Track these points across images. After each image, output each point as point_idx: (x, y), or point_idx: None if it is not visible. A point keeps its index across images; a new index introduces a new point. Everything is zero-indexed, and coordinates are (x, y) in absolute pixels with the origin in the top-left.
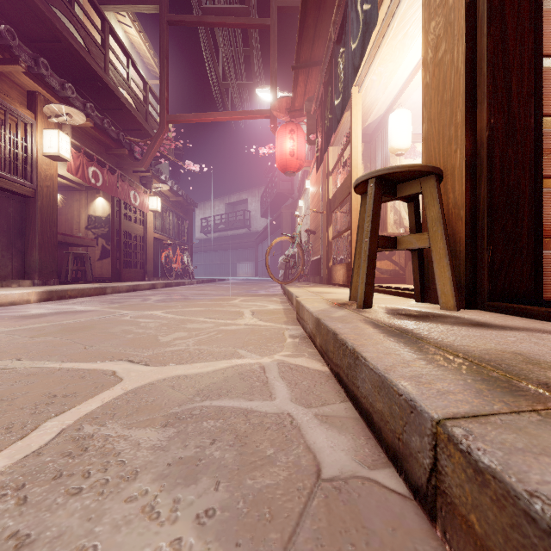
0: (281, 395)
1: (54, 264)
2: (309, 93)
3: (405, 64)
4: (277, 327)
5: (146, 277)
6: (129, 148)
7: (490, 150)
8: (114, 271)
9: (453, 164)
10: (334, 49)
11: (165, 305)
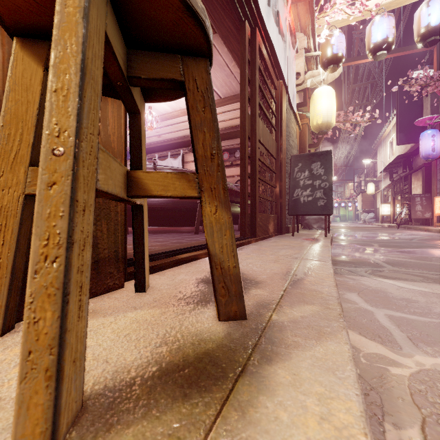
0: (380, 315)
1: None
2: None
3: None
4: None
5: None
6: None
7: None
8: None
9: None
10: None
11: None
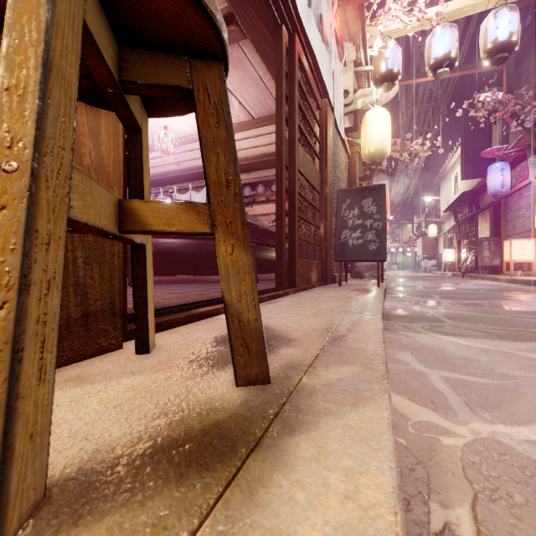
0: (435, 377)
1: None
2: None
3: None
4: None
5: None
6: None
7: None
8: None
9: None
10: None
11: None
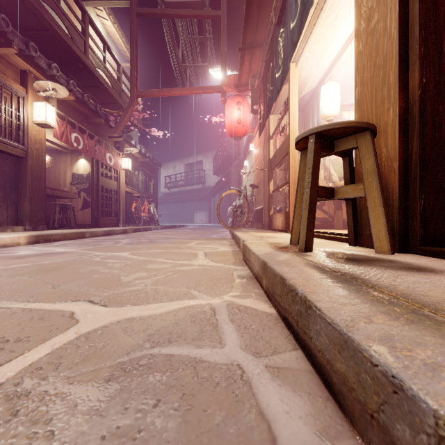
0: (231, 341)
1: (43, 213)
2: (253, 71)
3: (335, 43)
4: (227, 268)
5: (119, 224)
6: (105, 118)
7: (422, 107)
8: (93, 219)
9: (386, 121)
10: (275, 31)
11: (132, 247)
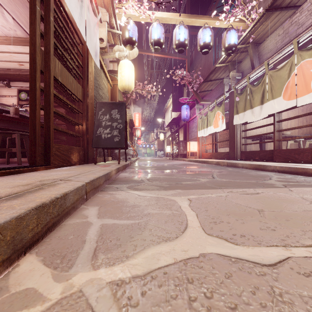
0: (96, 226)
1: None
2: None
3: None
4: None
5: None
6: None
7: None
8: None
9: None
10: None
11: None
